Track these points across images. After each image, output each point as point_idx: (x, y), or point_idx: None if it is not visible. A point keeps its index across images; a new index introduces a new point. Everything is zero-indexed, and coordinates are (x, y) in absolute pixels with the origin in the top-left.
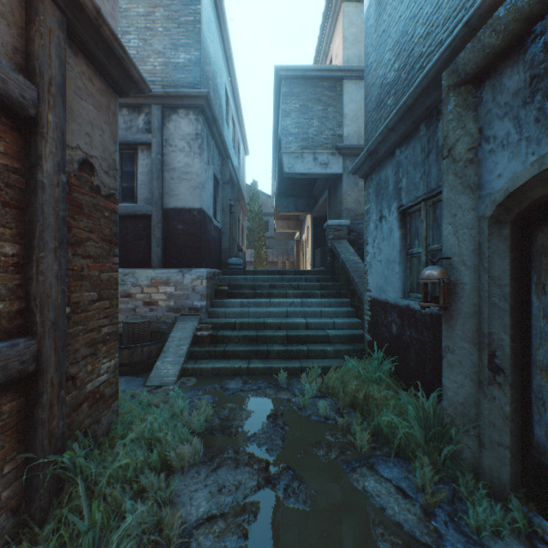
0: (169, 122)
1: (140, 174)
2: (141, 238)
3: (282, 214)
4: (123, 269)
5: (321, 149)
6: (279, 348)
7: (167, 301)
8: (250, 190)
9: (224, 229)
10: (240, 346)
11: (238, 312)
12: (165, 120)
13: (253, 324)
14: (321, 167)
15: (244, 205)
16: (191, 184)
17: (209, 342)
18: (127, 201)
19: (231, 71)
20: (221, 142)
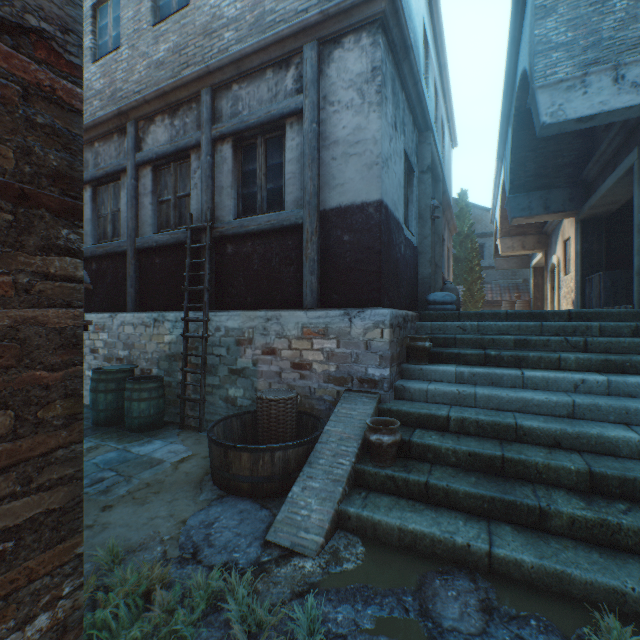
0: (329, 66)
1: (288, 162)
2: (289, 262)
3: (516, 222)
4: (265, 311)
5: (634, 53)
6: (575, 510)
7: (324, 364)
8: (456, 204)
9: (422, 246)
10: (461, 478)
11: (452, 394)
12: (323, 64)
13: (489, 425)
14: (634, 91)
15: (450, 217)
16: (363, 161)
17: (393, 456)
18: (272, 210)
19: (432, 1)
20: (416, 99)
